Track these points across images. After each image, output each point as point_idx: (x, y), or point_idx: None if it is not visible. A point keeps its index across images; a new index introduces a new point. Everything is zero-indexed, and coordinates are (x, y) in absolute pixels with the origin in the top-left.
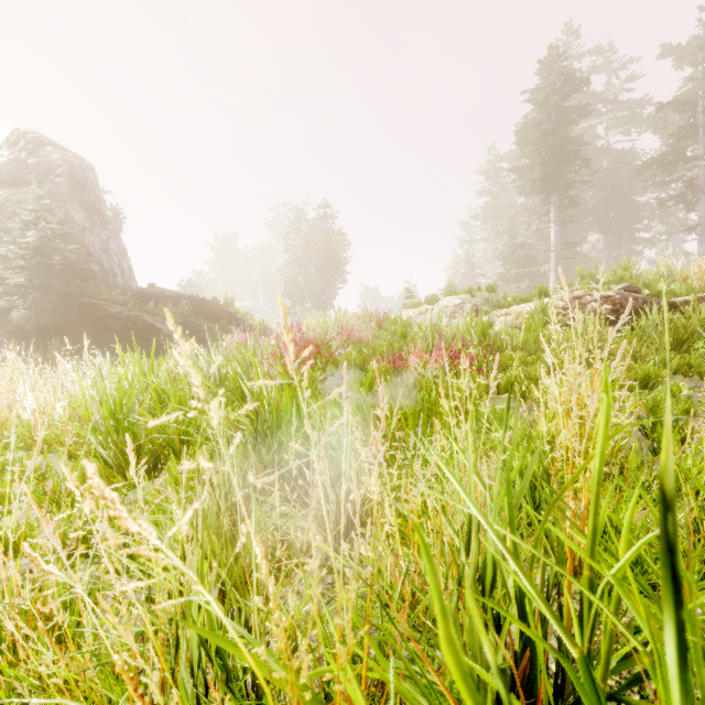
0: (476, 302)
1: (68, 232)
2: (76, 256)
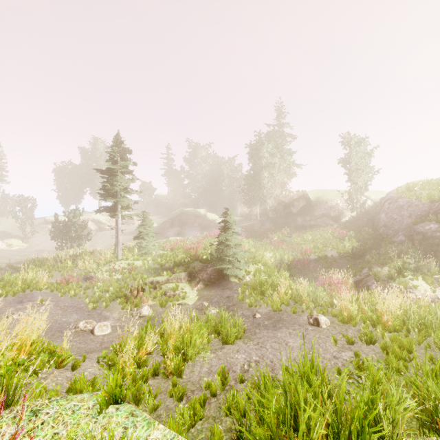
0: None
1: None
2: None
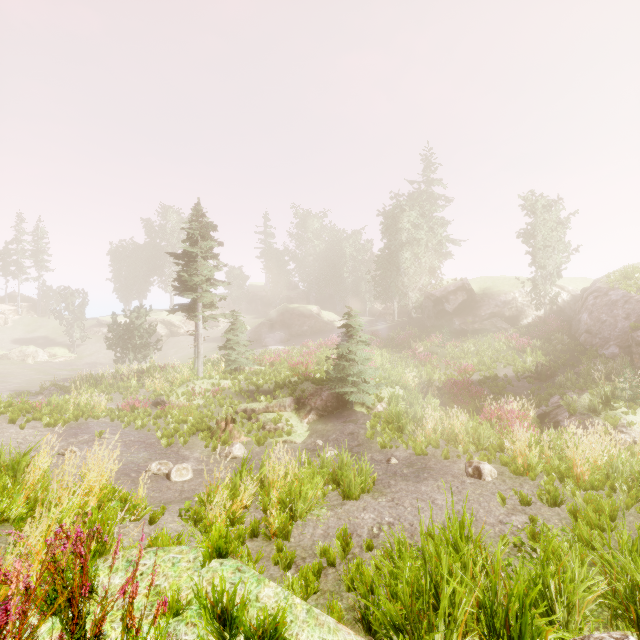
0: None
1: None
2: None
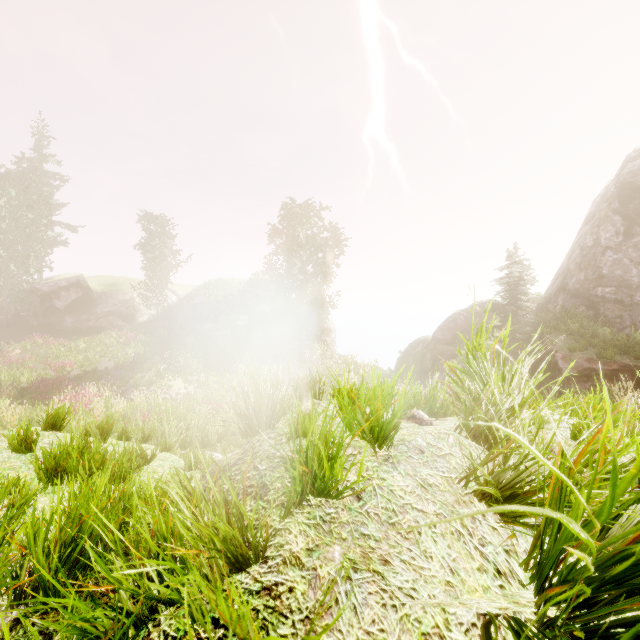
0: None
1: (590, 259)
2: (588, 282)
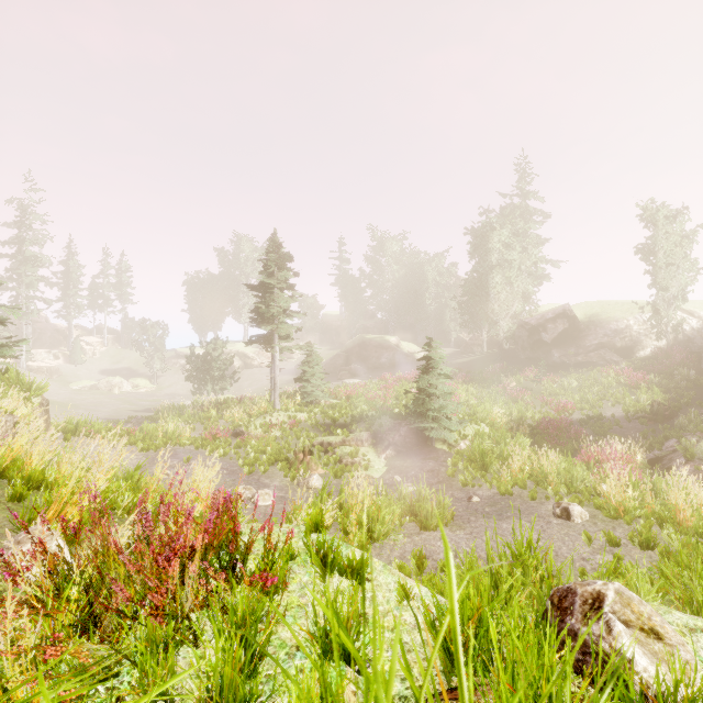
0: None
1: None
2: None
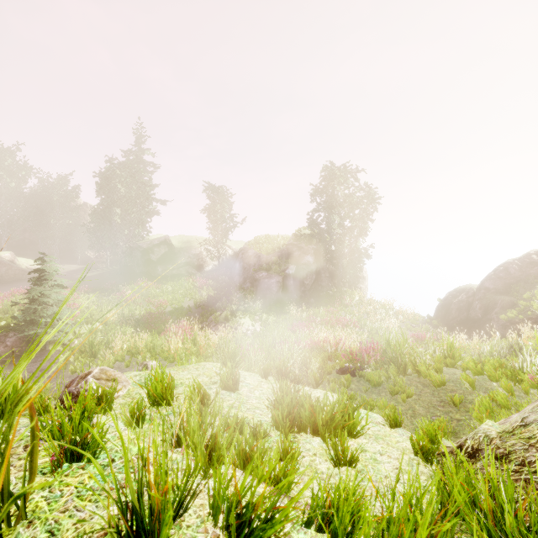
0: (532, 409)
1: None
2: None
